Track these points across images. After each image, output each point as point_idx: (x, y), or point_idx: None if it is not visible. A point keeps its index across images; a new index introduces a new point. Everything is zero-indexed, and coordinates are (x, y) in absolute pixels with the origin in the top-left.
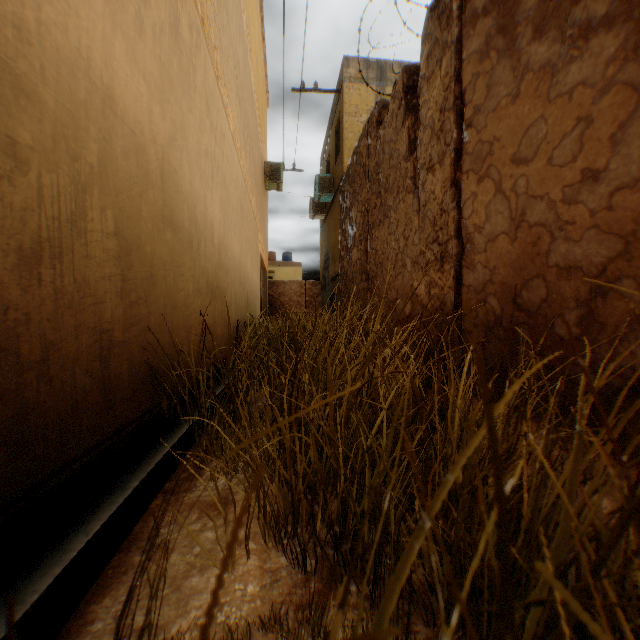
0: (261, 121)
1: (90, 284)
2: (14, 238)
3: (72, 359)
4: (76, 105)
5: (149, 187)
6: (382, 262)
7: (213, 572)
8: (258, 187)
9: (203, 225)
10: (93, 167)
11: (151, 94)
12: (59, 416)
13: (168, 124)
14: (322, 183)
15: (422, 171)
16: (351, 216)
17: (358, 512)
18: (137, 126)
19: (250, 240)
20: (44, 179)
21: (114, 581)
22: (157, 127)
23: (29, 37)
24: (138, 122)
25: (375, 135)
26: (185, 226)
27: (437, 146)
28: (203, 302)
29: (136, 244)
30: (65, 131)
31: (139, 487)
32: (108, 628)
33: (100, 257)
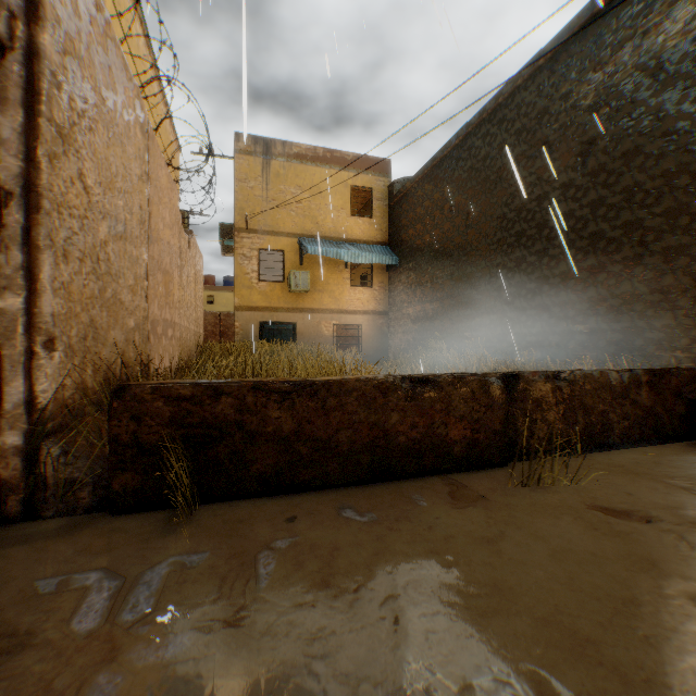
0: None
1: None
2: None
3: None
4: None
5: None
6: None
7: None
8: None
9: None
10: None
11: None
12: None
13: None
14: (224, 230)
15: None
16: None
17: None
18: None
19: None
20: None
21: None
22: None
23: None
24: None
25: None
26: None
27: None
28: None
29: None
30: None
31: None
32: None
33: None
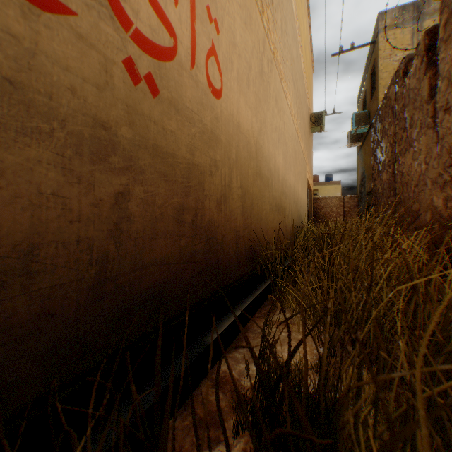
0: (308, 86)
1: (233, 211)
2: (215, 196)
3: (228, 242)
4: (229, 136)
5: (251, 160)
6: (406, 182)
7: (286, 347)
8: (306, 133)
9: (274, 171)
10: (234, 160)
11: (252, 113)
12: (225, 265)
13: (258, 123)
14: (358, 118)
15: (438, 112)
16: (381, 146)
17: (366, 330)
18: (247, 133)
19: (300, 172)
20: (221, 171)
21: (243, 340)
22: (254, 128)
23: (218, 119)
24: (247, 130)
25: (401, 84)
26: (265, 174)
27: (451, 92)
28: (274, 216)
29: (246, 190)
30: (226, 149)
31: (250, 304)
32: (245, 352)
33: (235, 198)
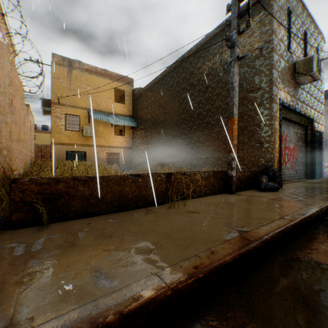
0: None
1: None
2: None
3: None
4: None
5: None
6: None
7: None
8: None
9: None
10: None
11: None
12: None
13: None
14: (45, 102)
15: None
16: None
17: None
18: None
19: None
20: None
21: None
22: None
23: None
24: None
25: None
26: None
27: None
28: None
29: None
30: None
31: None
32: None
33: None
